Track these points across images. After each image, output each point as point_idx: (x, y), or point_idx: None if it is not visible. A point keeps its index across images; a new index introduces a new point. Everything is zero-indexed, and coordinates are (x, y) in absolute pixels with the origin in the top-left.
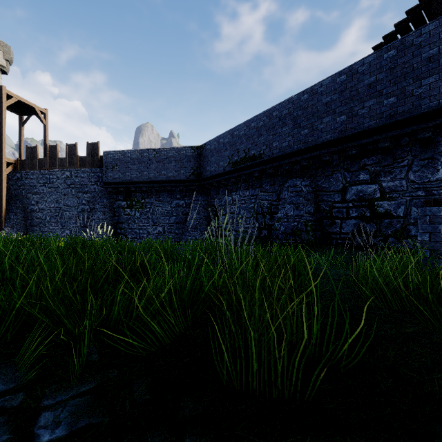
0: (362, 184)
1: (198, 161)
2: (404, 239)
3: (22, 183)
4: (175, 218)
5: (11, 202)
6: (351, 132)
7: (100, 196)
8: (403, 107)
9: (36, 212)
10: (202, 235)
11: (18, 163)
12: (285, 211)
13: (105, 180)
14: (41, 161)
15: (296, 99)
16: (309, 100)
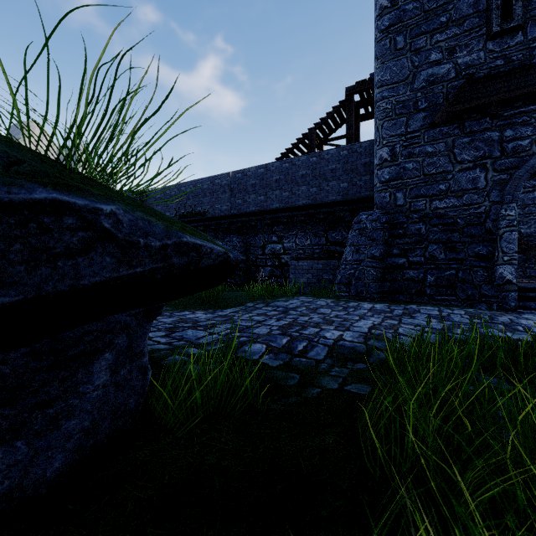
0: (274, 244)
1: None
2: None
3: None
4: None
5: None
6: (267, 209)
7: None
8: (292, 200)
9: None
10: None
11: None
12: None
13: None
14: None
15: (233, 175)
16: (241, 179)
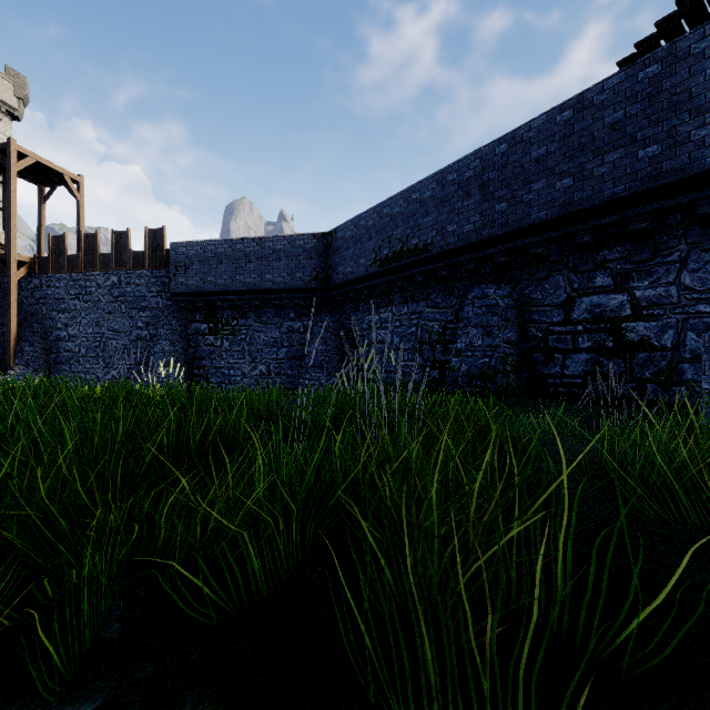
0: (601, 294)
1: (324, 257)
2: (673, 386)
3: (42, 294)
4: (286, 351)
5: (25, 324)
6: (582, 206)
7: (166, 315)
8: (673, 161)
9: (64, 341)
10: (331, 378)
11: (35, 262)
12: (469, 339)
13: (174, 289)
14: (73, 260)
15: (487, 153)
16: (508, 153)
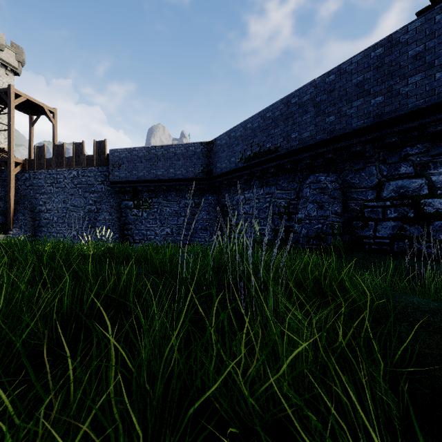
0: (404, 179)
1: (208, 157)
2: None
3: (30, 183)
4: (183, 219)
5: (19, 202)
6: (391, 116)
7: (107, 196)
8: None
9: (43, 212)
10: (212, 237)
11: (26, 163)
12: (307, 211)
13: (111, 179)
14: (49, 161)
15: (320, 82)
16: (335, 82)
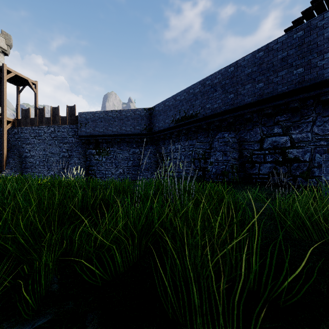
0: (276, 136)
1: (149, 119)
2: (309, 178)
3: (18, 136)
4: (132, 162)
5: (10, 150)
6: (268, 96)
7: (76, 146)
8: (309, 75)
9: (28, 158)
10: (152, 175)
11: (15, 121)
12: (216, 157)
13: (80, 134)
14: (33, 120)
15: (224, 71)
16: (234, 71)
